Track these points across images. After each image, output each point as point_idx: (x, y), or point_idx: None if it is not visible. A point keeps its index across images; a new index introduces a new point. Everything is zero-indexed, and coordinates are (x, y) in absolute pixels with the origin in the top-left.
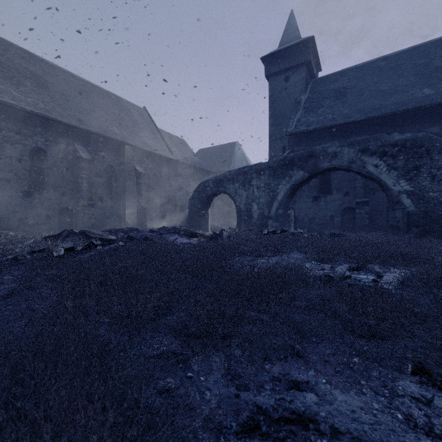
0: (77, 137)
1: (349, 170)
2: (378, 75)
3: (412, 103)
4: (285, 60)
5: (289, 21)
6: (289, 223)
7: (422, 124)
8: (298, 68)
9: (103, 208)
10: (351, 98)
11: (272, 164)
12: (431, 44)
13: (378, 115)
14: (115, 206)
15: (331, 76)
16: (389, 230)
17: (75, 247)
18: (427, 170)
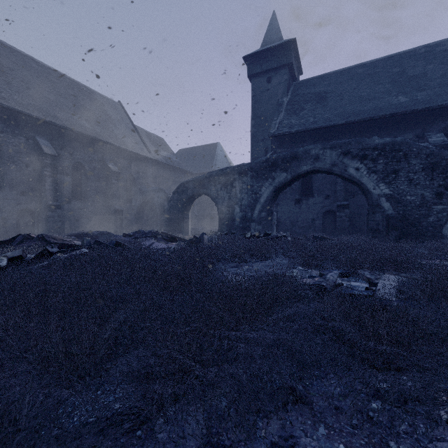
0: (39, 129)
1: (331, 172)
2: (356, 81)
3: (389, 109)
4: (267, 61)
5: (271, 21)
6: (272, 226)
7: (397, 130)
8: (280, 69)
9: (71, 209)
10: (331, 102)
11: (255, 165)
12: (404, 54)
13: (357, 120)
14: (85, 208)
15: (312, 80)
16: (369, 233)
17: (24, 256)
18: (405, 174)
